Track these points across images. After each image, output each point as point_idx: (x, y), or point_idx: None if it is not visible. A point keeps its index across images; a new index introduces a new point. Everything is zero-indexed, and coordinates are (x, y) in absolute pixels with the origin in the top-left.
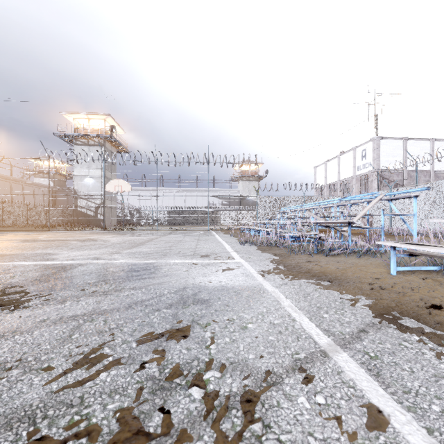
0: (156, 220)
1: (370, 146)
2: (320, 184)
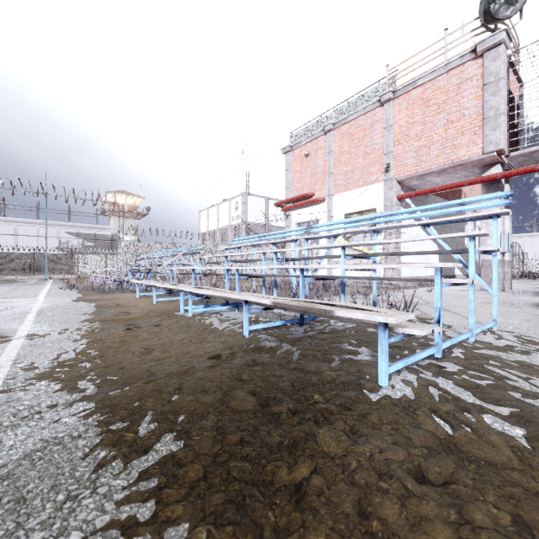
0: None
1: (241, 199)
2: (203, 230)
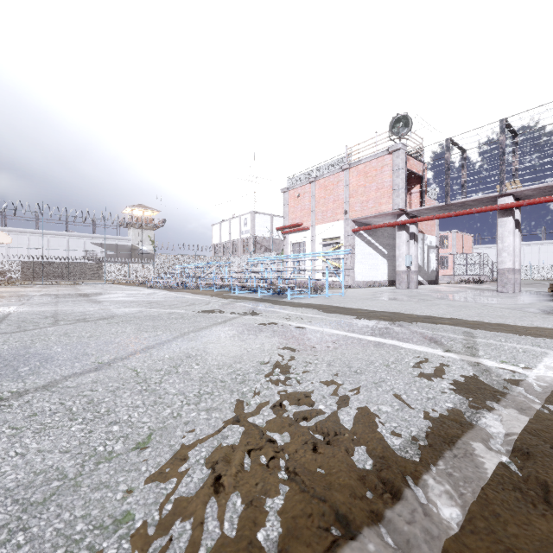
0: (1, 273)
1: (249, 217)
2: (216, 241)
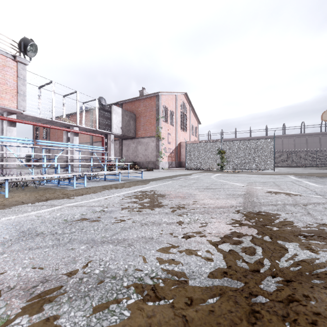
0: None
1: None
2: None
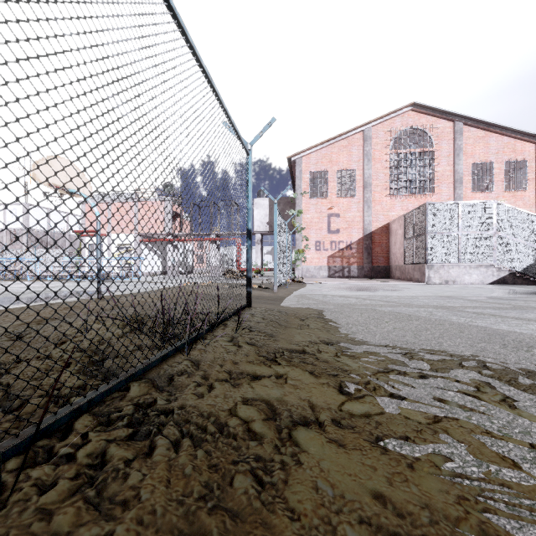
0: None
1: (21, 208)
2: None
